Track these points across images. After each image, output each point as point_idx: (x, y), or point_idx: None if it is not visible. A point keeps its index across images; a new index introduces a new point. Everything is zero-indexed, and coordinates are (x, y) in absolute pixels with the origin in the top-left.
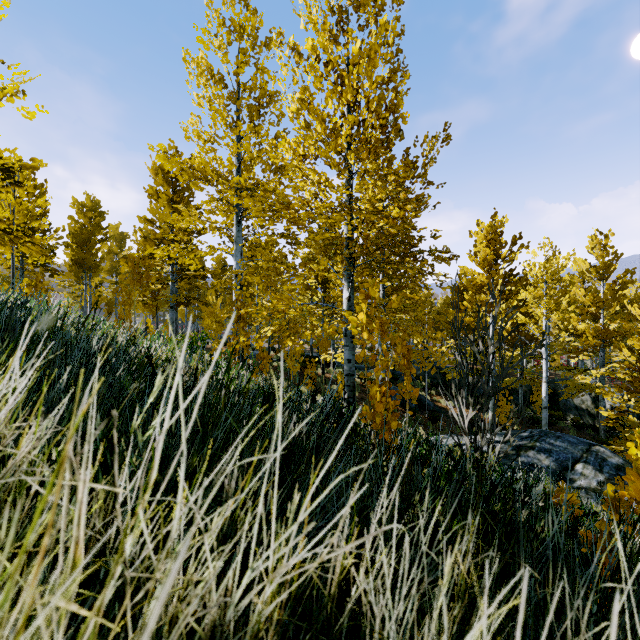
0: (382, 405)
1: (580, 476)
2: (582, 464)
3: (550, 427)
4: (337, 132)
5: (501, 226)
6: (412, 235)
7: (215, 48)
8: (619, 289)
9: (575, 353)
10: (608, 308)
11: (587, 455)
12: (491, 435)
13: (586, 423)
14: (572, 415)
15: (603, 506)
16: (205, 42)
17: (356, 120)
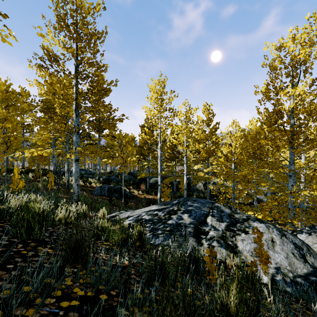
0: None
1: (211, 227)
2: (211, 217)
3: None
4: None
5: (164, 82)
6: None
7: None
8: (214, 131)
9: (197, 162)
10: (210, 139)
11: (212, 210)
12: None
13: (201, 196)
14: (196, 193)
15: None
16: None
17: None
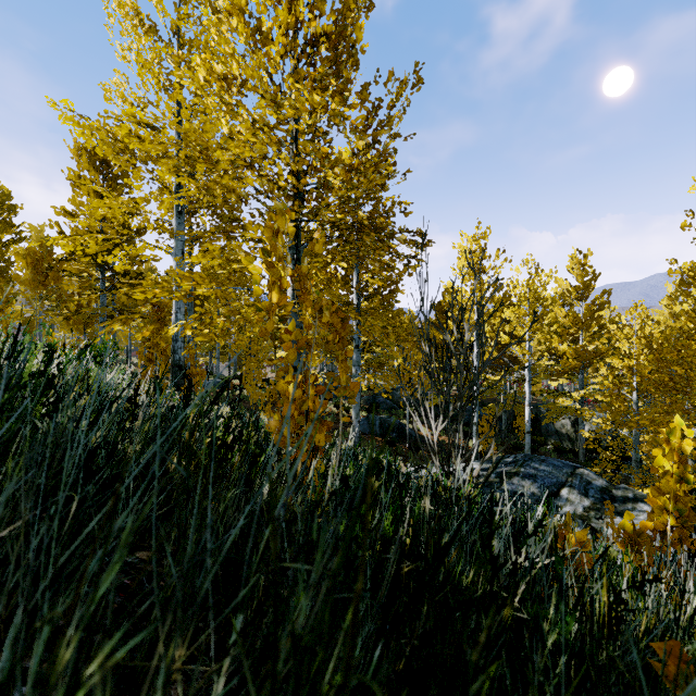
0: (294, 405)
1: (566, 502)
2: (567, 489)
3: (533, 453)
4: (264, 36)
5: (485, 238)
6: (377, 209)
7: None
8: (597, 310)
9: (556, 375)
10: (587, 329)
11: (572, 479)
12: (468, 452)
13: (566, 448)
14: (553, 440)
15: (618, 544)
16: None
17: (291, 22)
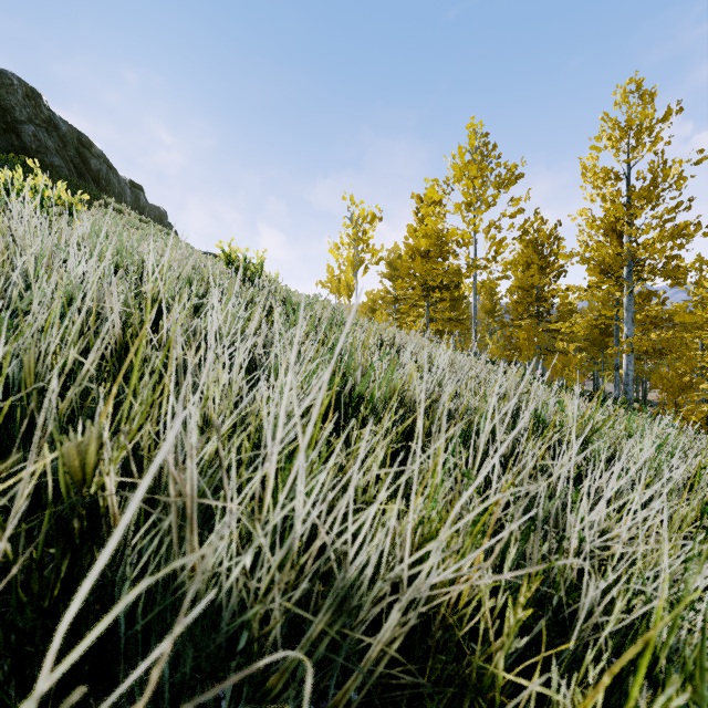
0: None
1: None
2: None
3: None
4: None
5: None
6: None
7: (607, 148)
8: None
9: None
10: None
11: None
12: None
13: None
14: None
15: None
16: (597, 147)
17: None
